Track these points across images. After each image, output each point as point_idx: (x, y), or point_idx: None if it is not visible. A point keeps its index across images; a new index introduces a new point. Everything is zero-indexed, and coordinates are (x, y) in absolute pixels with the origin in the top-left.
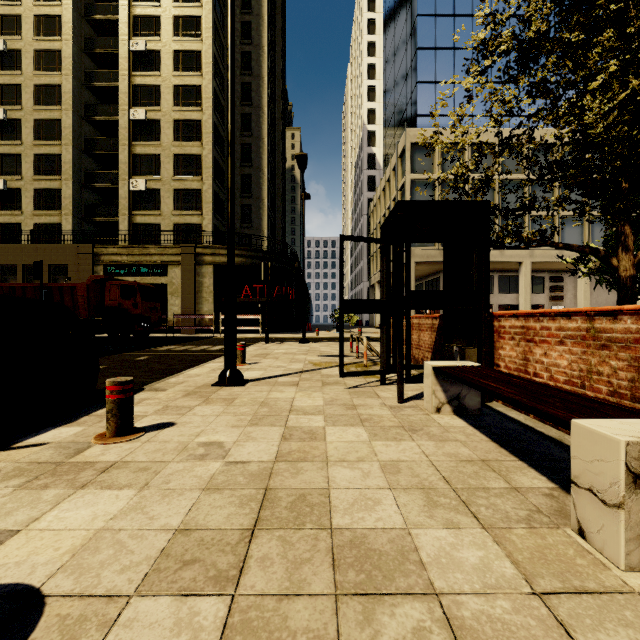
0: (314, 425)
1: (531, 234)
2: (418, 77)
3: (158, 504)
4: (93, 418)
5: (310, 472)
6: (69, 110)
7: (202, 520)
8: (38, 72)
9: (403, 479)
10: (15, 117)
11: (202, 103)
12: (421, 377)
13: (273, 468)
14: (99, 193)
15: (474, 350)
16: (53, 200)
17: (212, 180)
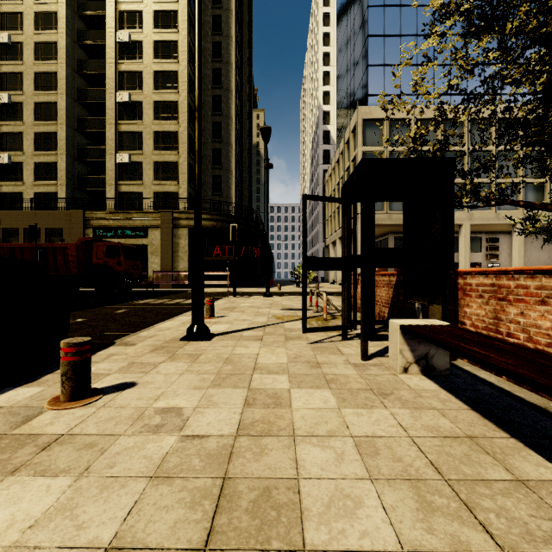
0: (278, 387)
1: (490, 193)
2: (368, 61)
3: (93, 502)
4: (56, 376)
5: (275, 452)
6: (64, 94)
7: (141, 531)
8: (37, 61)
9: (384, 464)
10: (18, 101)
11: (178, 86)
12: (385, 334)
13: (234, 446)
14: (90, 166)
15: (438, 307)
16: (50, 172)
17: (187, 154)
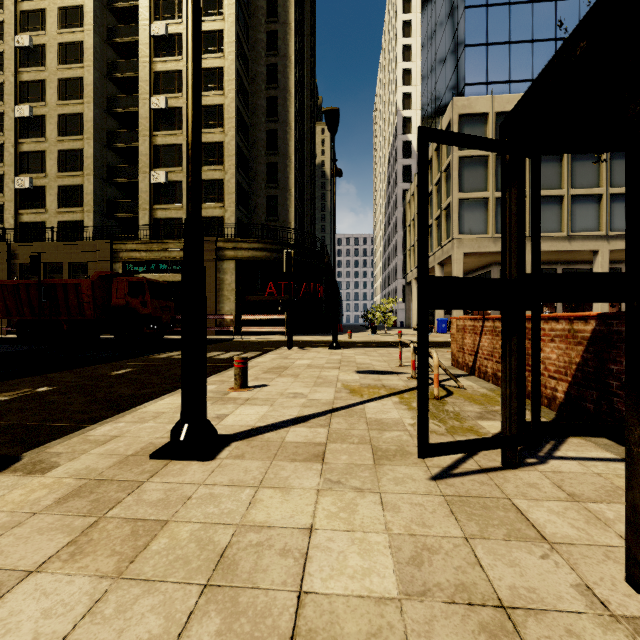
0: None
1: None
2: (466, 40)
3: None
4: None
5: None
6: (91, 103)
7: None
8: (61, 66)
9: None
10: (40, 114)
11: (224, 86)
12: None
13: None
14: (122, 189)
15: None
16: (76, 197)
17: (235, 169)
